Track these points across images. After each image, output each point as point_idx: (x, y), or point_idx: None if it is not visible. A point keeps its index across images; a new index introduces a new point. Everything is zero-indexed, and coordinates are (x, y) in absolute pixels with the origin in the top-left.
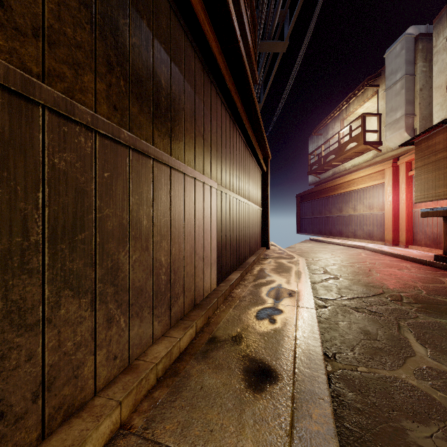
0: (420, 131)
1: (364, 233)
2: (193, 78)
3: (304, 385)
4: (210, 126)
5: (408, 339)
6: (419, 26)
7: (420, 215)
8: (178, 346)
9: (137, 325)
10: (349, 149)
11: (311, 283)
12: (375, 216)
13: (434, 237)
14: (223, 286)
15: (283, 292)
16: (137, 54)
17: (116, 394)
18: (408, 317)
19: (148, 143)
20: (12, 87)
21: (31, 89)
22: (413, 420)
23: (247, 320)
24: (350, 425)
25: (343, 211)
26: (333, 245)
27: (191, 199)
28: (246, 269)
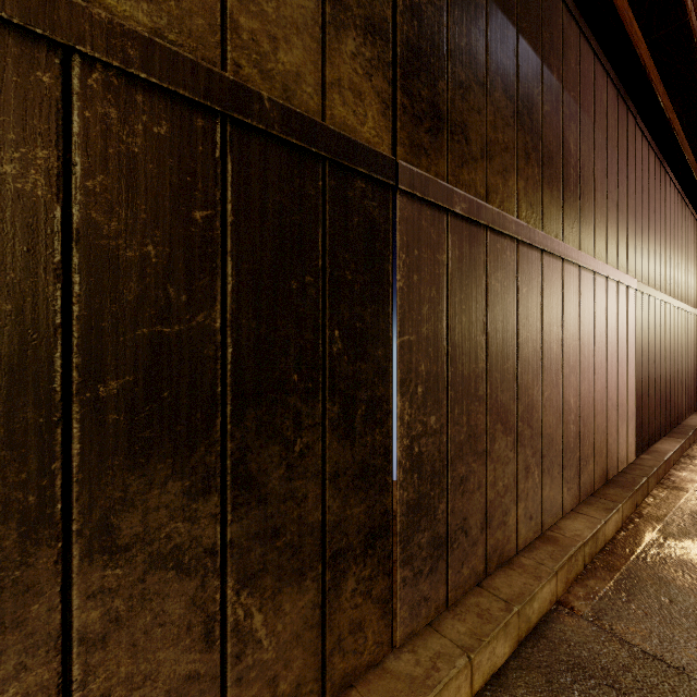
0: None
1: None
2: (604, 119)
3: None
4: (626, 184)
5: None
6: None
7: None
8: (603, 532)
9: (548, 486)
10: None
11: None
12: None
13: None
14: (650, 459)
15: None
16: (548, 125)
17: (546, 562)
18: None
19: (557, 239)
20: (472, 217)
21: (481, 214)
22: None
23: None
24: None
25: None
26: None
27: (601, 311)
28: (690, 437)
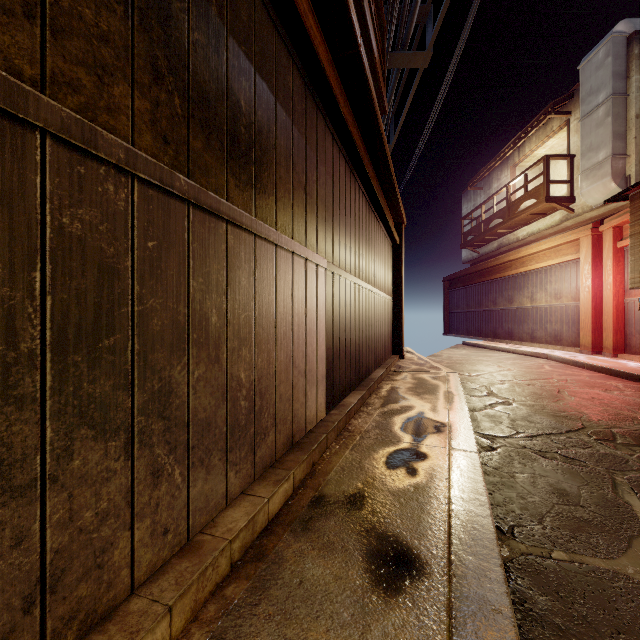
0: (636, 180)
1: (547, 335)
2: (290, 100)
3: (467, 584)
4: (316, 173)
5: (631, 505)
6: (634, 20)
7: (639, 307)
8: (265, 511)
9: (202, 479)
10: (524, 209)
11: (469, 410)
12: (564, 309)
13: None
14: (336, 414)
15: (426, 426)
16: (202, 58)
17: (165, 594)
18: (627, 468)
19: (219, 197)
20: None
21: (21, 103)
22: None
23: (372, 470)
24: None
25: (515, 302)
26: (499, 352)
27: (286, 283)
28: (370, 388)
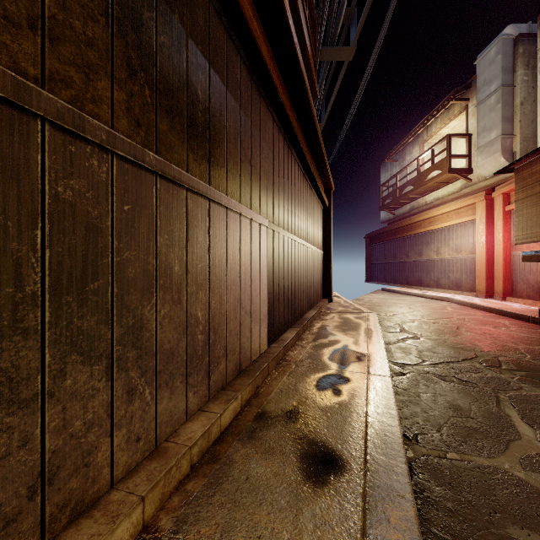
0: (521, 155)
1: (449, 282)
2: (238, 89)
3: (378, 477)
4: (259, 149)
5: (510, 416)
6: (519, 25)
7: (522, 259)
8: (218, 424)
9: (167, 398)
10: (431, 178)
11: (385, 343)
12: (463, 260)
13: (538, 287)
14: (276, 347)
15: (350, 356)
16: (167, 57)
17: (139, 487)
18: (509, 388)
19: (180, 169)
20: (0, 93)
21: (27, 97)
22: (521, 525)
23: (305, 391)
24: (439, 531)
25: (424, 255)
26: (411, 297)
27: (235, 239)
28: (304, 326)
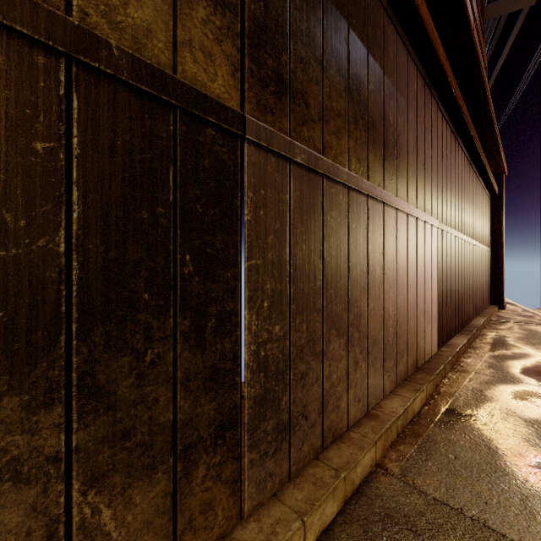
0: None
1: None
2: (415, 100)
3: None
4: (431, 150)
5: None
6: None
7: None
8: (412, 408)
9: (373, 375)
10: None
11: None
12: None
13: None
14: (447, 351)
15: None
16: (373, 100)
17: (368, 434)
18: None
19: (380, 188)
20: (310, 166)
21: (318, 164)
22: None
23: (496, 399)
24: None
25: None
26: None
27: (413, 243)
28: (474, 333)
